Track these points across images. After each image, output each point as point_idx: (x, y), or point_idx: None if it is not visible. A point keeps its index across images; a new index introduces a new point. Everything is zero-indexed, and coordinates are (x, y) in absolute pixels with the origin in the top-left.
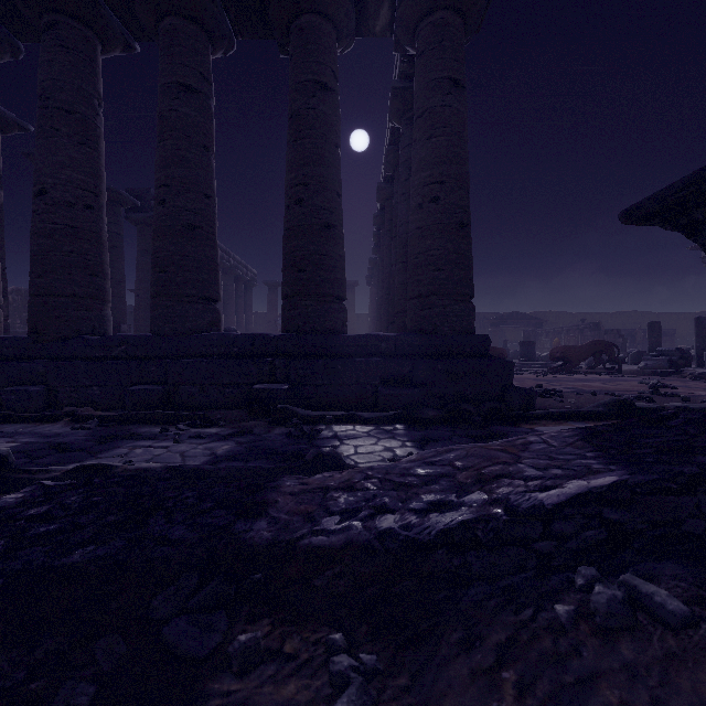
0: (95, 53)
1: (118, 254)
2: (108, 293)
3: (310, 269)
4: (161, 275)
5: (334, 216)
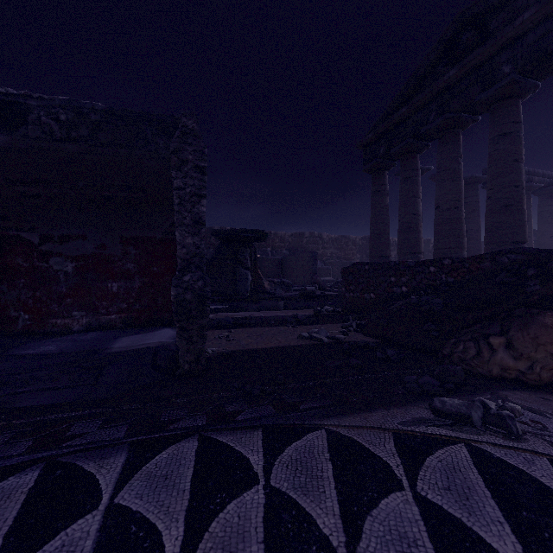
0: (458, 137)
1: (476, 214)
2: (464, 245)
3: None
4: (488, 234)
5: None
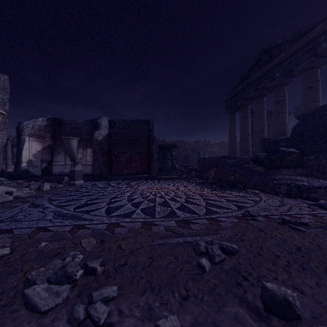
0: (263, 100)
1: None
2: None
3: None
4: None
5: None
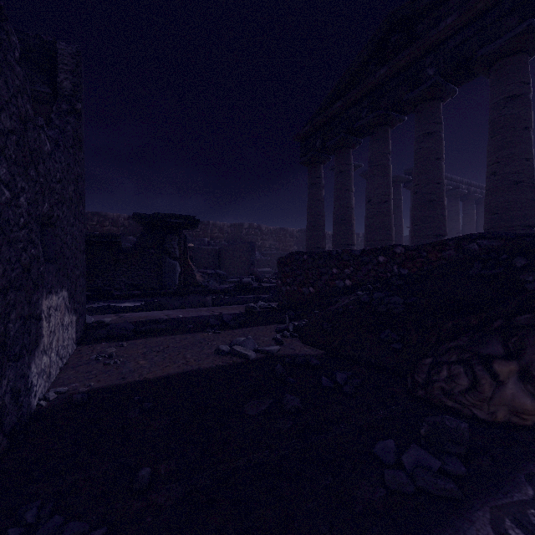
0: (388, 134)
1: (399, 210)
2: (393, 237)
3: (500, 212)
4: (415, 227)
5: (522, 175)
